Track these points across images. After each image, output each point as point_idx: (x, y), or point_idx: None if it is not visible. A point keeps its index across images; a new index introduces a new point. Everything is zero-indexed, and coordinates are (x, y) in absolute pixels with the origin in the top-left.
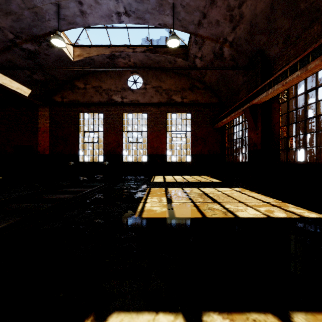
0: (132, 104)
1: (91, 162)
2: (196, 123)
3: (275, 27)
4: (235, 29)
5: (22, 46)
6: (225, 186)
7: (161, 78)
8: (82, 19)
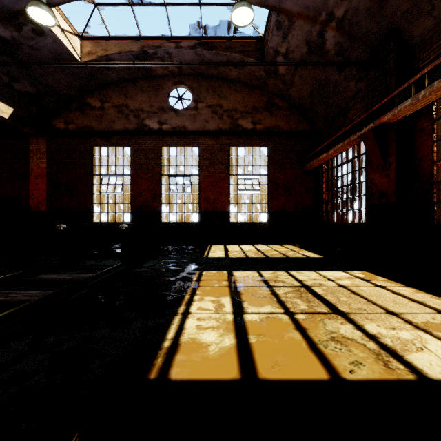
0: (176, 132)
1: (98, 225)
2: (276, 162)
3: None
4: None
5: None
6: (333, 268)
7: (221, 92)
8: None
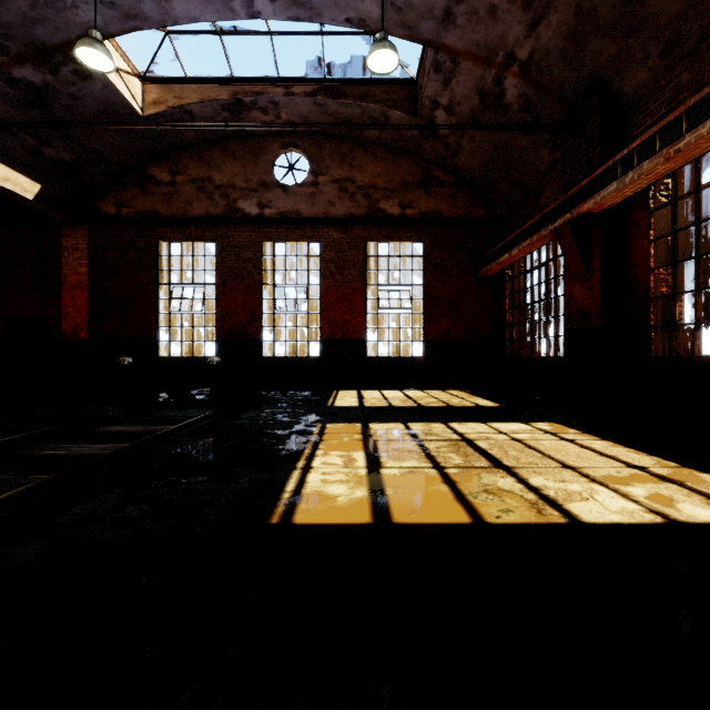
0: (285, 220)
1: (177, 359)
2: (436, 265)
3: (643, 16)
4: (537, 27)
5: (12, 72)
6: (512, 419)
7: (354, 160)
8: (157, 7)
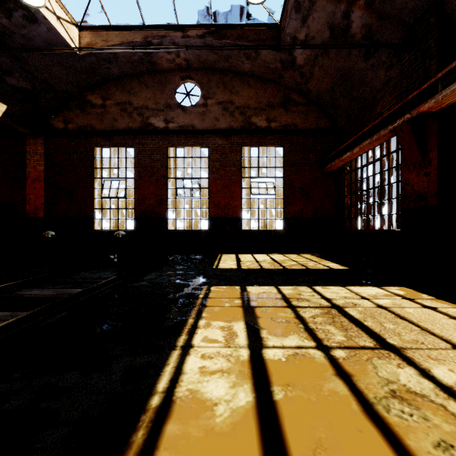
0: (183, 132)
1: (91, 232)
2: (292, 163)
3: None
4: None
5: None
6: (365, 282)
7: (233, 87)
8: None
